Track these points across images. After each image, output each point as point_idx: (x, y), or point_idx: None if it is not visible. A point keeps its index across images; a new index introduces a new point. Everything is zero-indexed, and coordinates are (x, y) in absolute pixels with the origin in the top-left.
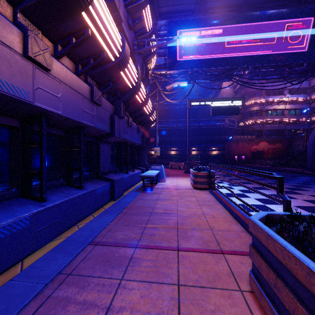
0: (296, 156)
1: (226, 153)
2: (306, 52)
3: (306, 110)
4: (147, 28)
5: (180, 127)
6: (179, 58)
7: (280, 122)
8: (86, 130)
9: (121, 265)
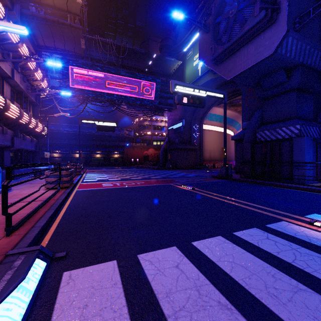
0: None
1: (125, 157)
2: (153, 100)
3: None
4: (38, 78)
5: (85, 133)
6: (73, 85)
7: (162, 135)
8: None
9: (20, 185)
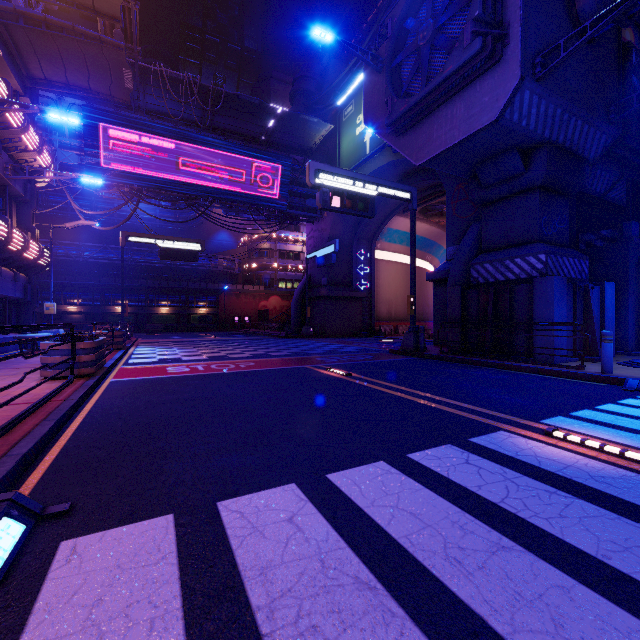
0: None
1: (221, 312)
2: (276, 200)
3: None
4: (30, 147)
5: (135, 263)
6: (108, 164)
7: (296, 269)
8: None
9: None
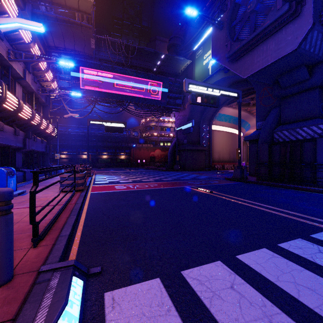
0: None
1: (131, 158)
2: (161, 100)
3: None
4: (49, 79)
5: (91, 134)
6: (81, 86)
7: (168, 136)
8: (11, 147)
9: None
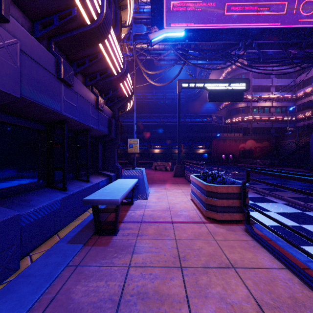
0: (289, 154)
1: (213, 152)
2: None
3: (292, 107)
4: None
5: (164, 123)
6: (167, 25)
7: (267, 119)
8: None
9: None
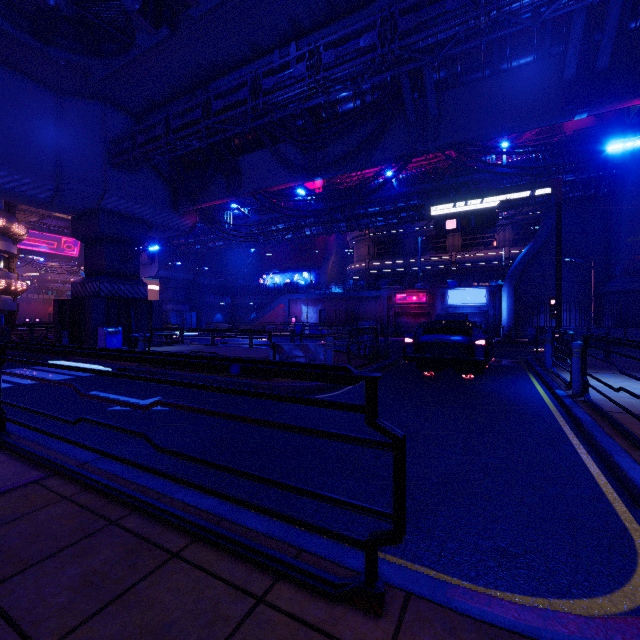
0: None
1: None
2: (77, 257)
3: None
4: None
5: None
6: None
7: None
8: None
9: None
